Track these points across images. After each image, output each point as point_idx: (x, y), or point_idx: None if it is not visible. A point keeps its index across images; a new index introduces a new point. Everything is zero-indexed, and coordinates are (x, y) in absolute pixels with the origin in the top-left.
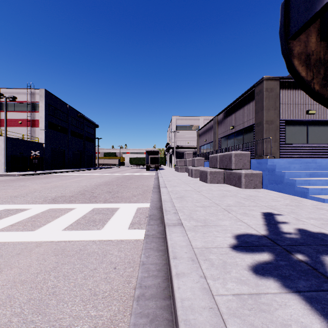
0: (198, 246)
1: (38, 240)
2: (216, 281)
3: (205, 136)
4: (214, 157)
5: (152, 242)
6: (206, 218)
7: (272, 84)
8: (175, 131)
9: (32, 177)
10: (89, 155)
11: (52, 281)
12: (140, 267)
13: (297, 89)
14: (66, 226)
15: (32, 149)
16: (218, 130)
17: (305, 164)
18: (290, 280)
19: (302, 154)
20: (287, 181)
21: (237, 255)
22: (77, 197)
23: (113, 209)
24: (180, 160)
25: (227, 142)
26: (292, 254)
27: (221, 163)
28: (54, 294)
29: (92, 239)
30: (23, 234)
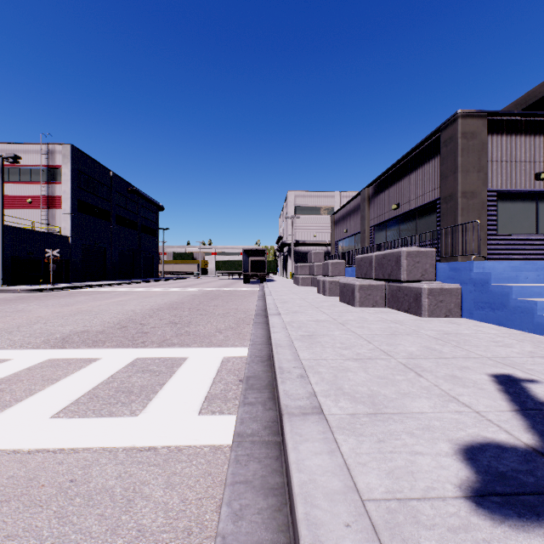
0: (376, 491)
1: None
2: None
3: (345, 224)
4: (365, 259)
5: (251, 460)
6: (374, 391)
7: (474, 125)
8: (292, 216)
9: (45, 294)
10: (149, 257)
11: None
12: None
13: (519, 134)
14: (65, 404)
15: (49, 246)
16: (369, 213)
17: (543, 271)
18: None
19: (527, 253)
20: (517, 305)
21: (500, 536)
22: (111, 333)
23: (174, 361)
24: (302, 265)
25: (386, 233)
26: None
27: (380, 270)
28: None
29: (111, 445)
30: None
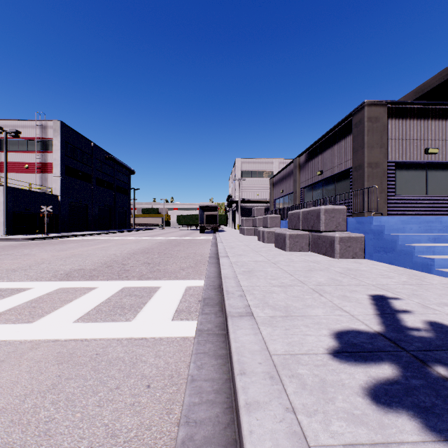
0: (279, 351)
1: (36, 338)
2: (312, 417)
3: (281, 185)
4: (295, 214)
5: (207, 342)
6: (288, 304)
7: (378, 112)
8: (239, 179)
9: (42, 241)
10: (122, 212)
11: (46, 409)
12: (188, 386)
13: (412, 118)
14: (81, 315)
15: (43, 203)
16: (300, 177)
17: (425, 224)
18: (435, 415)
19: (419, 210)
20: (402, 249)
21: (342, 368)
22: (101, 270)
23: (151, 289)
24: (246, 219)
25: (312, 194)
26: (429, 367)
27: (305, 223)
28: (46, 435)
29: (117, 337)
30: (15, 329)
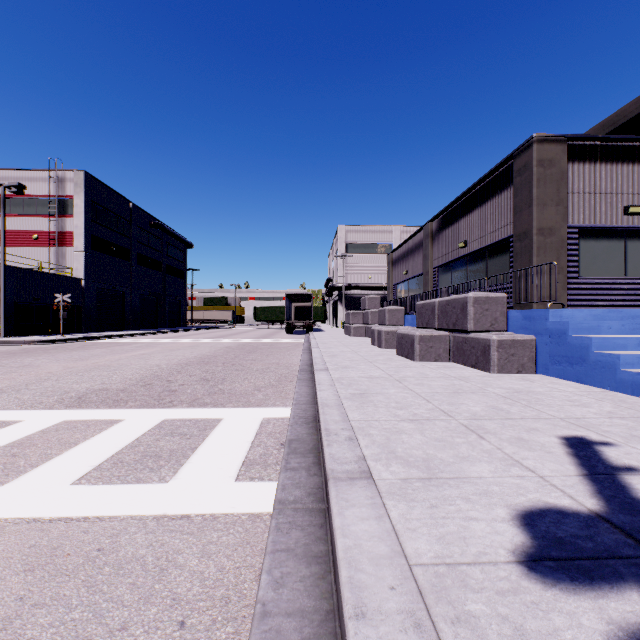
0: (424, 556)
1: (1, 516)
2: None
3: (405, 264)
4: (427, 306)
5: (293, 528)
6: (429, 455)
7: (552, 152)
8: (343, 255)
9: (55, 346)
10: (175, 303)
11: None
12: (255, 630)
13: (604, 162)
14: (87, 470)
15: (59, 290)
16: (433, 252)
17: (630, 320)
18: None
19: (614, 299)
20: (598, 359)
21: (550, 598)
22: (134, 391)
23: (207, 423)
24: (354, 313)
25: (451, 276)
26: None
27: (443, 319)
28: None
29: (139, 513)
30: None
